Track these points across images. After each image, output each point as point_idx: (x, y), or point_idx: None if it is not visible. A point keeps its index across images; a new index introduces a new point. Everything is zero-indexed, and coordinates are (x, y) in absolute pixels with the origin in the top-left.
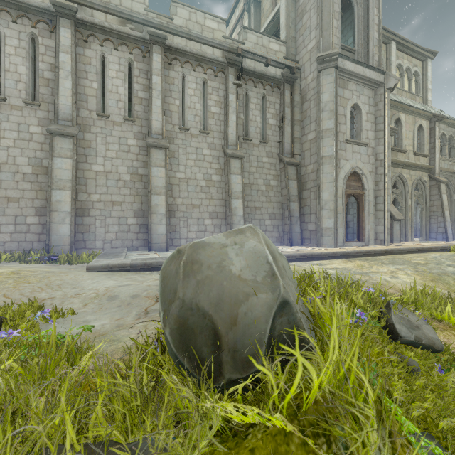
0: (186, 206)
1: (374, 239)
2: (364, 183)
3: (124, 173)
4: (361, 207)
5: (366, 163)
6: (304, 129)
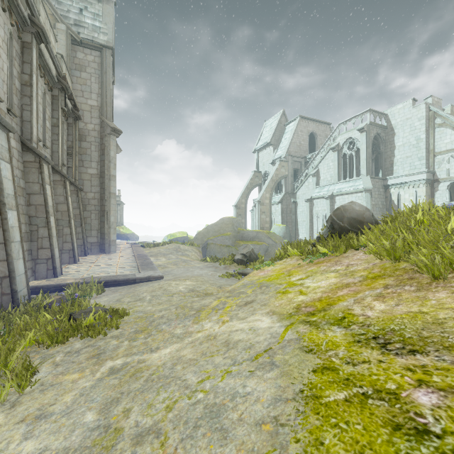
0: None
1: None
2: None
3: None
4: None
5: None
6: (84, 162)
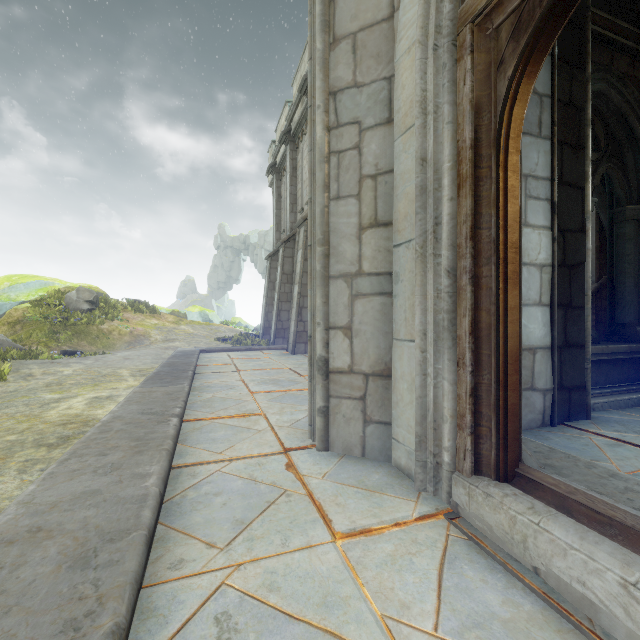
0: None
1: None
2: None
3: None
4: None
5: None
6: None
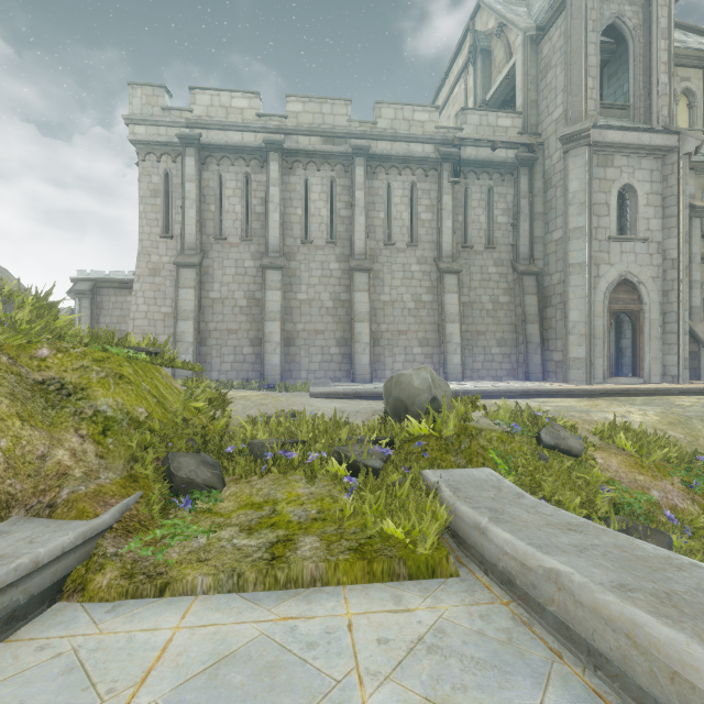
0: (392, 333)
1: (661, 374)
2: (642, 295)
3: (327, 299)
4: (637, 328)
5: (646, 266)
6: (548, 225)
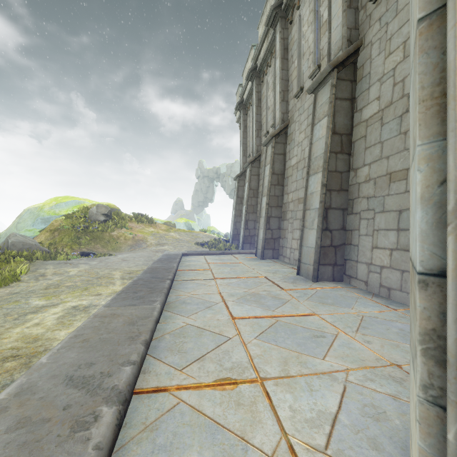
0: (294, 202)
1: None
2: None
3: None
4: None
5: None
6: None
